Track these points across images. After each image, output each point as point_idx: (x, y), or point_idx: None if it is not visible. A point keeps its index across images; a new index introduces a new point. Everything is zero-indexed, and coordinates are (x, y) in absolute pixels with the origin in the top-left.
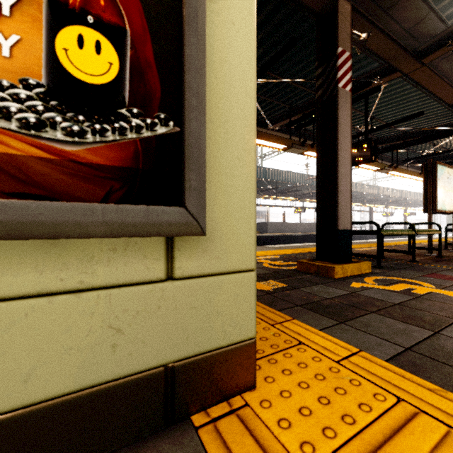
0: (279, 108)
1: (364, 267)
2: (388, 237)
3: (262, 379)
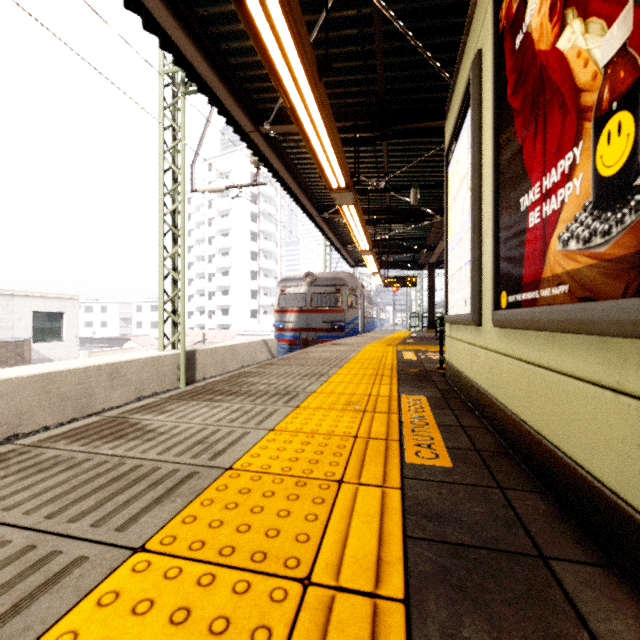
0: None
1: None
2: None
3: None
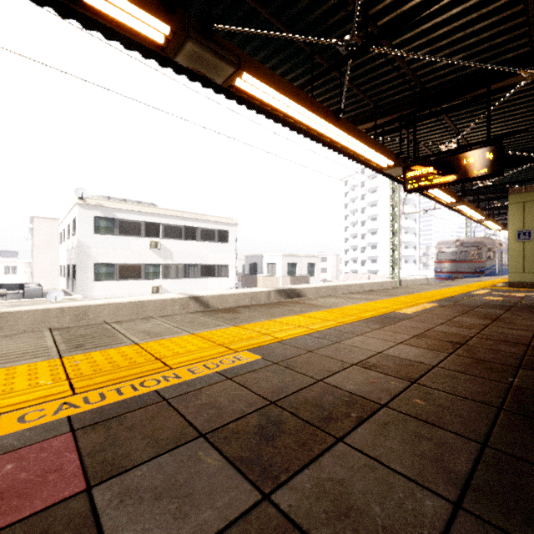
0: None
1: None
2: None
3: (509, 288)
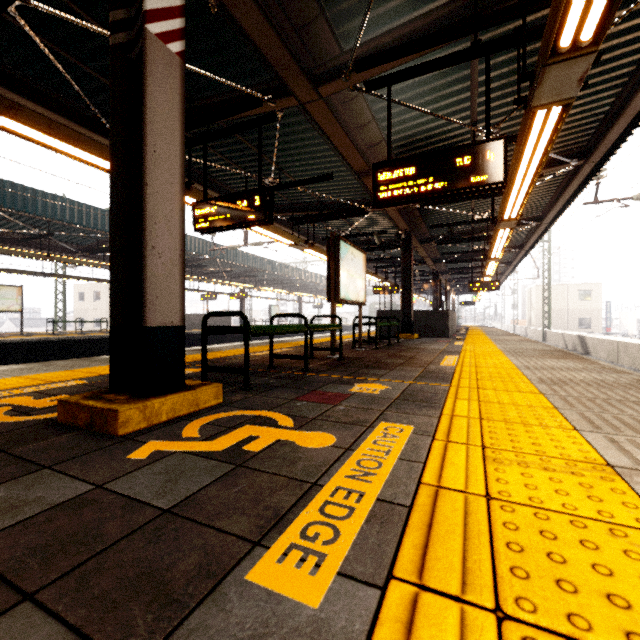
0: None
1: (205, 397)
2: (317, 333)
3: None
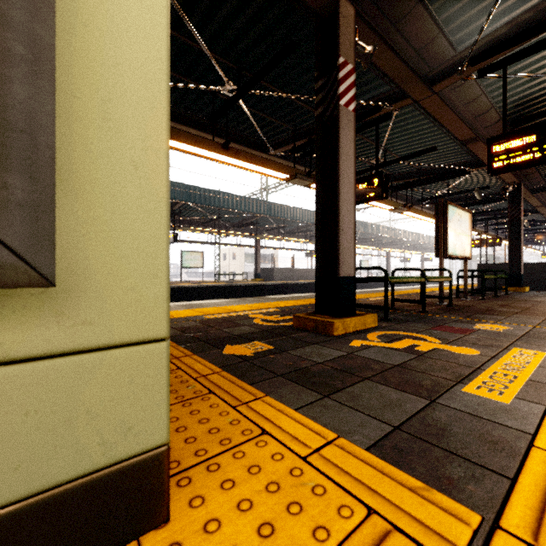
0: (281, 130)
1: (368, 321)
2: (405, 285)
3: (187, 501)
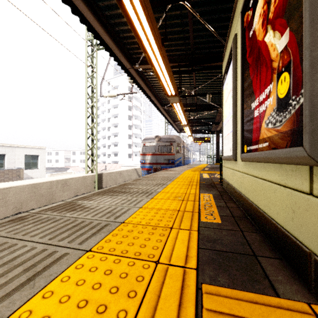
0: None
1: None
2: None
3: None
